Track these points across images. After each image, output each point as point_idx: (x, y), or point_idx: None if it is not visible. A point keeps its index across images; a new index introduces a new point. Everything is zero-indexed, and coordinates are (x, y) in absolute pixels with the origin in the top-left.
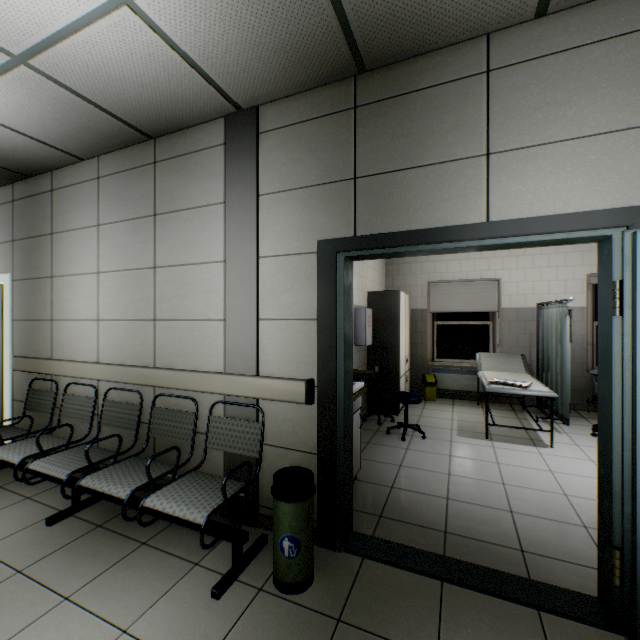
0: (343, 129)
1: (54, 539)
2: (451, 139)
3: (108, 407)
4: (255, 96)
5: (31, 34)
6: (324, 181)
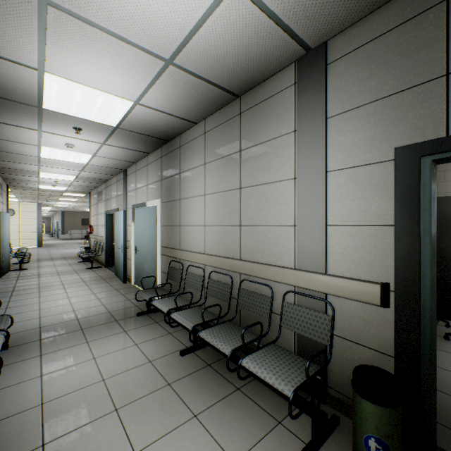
0: (429, 27)
1: (185, 366)
2: None
3: (211, 283)
4: (325, 32)
5: (176, 40)
6: (402, 88)
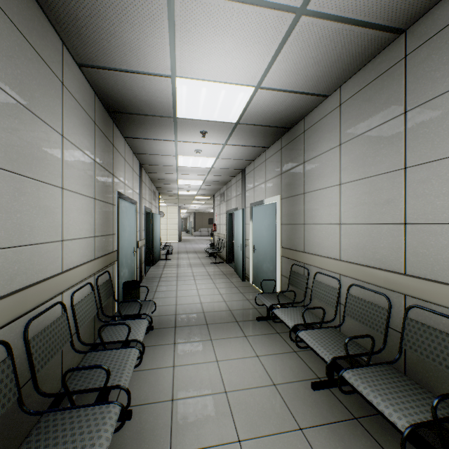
0: None
1: (319, 408)
2: None
3: (350, 301)
4: None
5: None
6: None
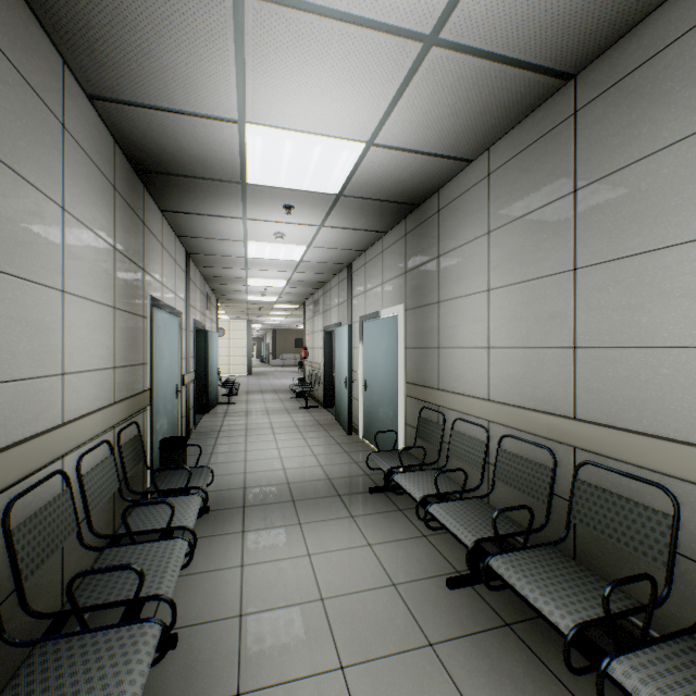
0: None
1: (457, 614)
2: None
3: (502, 458)
4: None
5: None
6: None
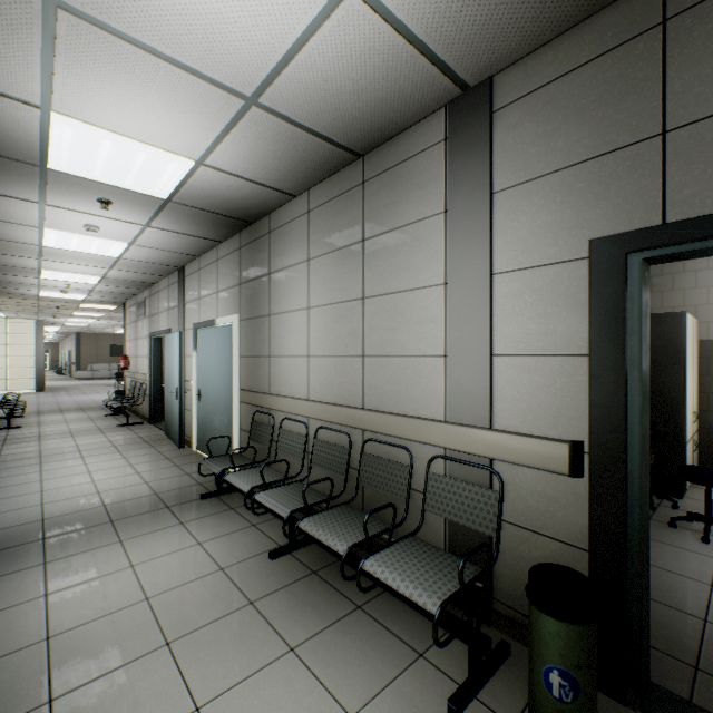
0: (638, 63)
1: (276, 575)
2: None
3: (318, 446)
4: (490, 63)
5: (262, 68)
6: (601, 151)
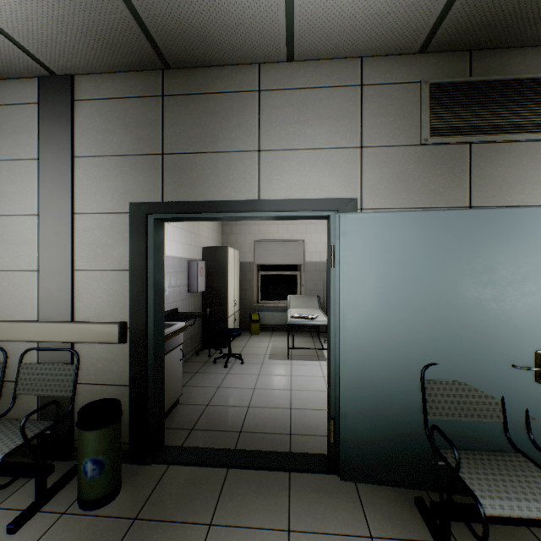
0: (153, 111)
1: None
2: (235, 135)
3: None
4: (68, 66)
5: None
6: (136, 152)
